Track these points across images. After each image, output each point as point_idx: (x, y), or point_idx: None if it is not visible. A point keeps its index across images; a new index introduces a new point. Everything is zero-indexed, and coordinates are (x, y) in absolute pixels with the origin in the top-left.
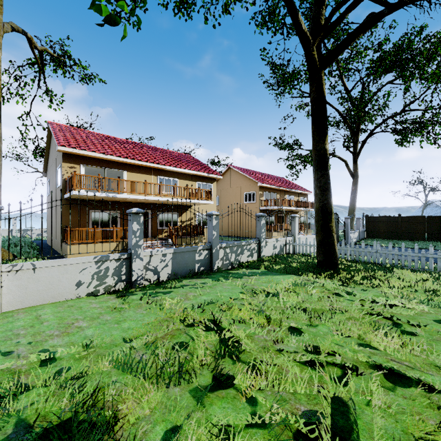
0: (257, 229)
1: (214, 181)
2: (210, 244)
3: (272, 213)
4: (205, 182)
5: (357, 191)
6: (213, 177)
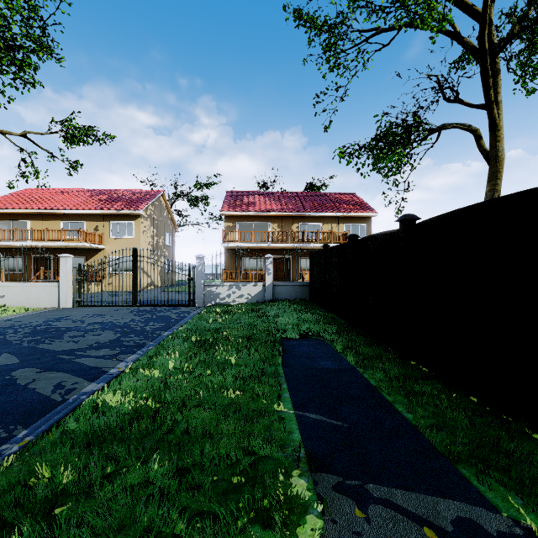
0: None
1: (138, 218)
2: None
3: (258, 254)
4: (123, 221)
5: (498, 195)
6: (130, 213)
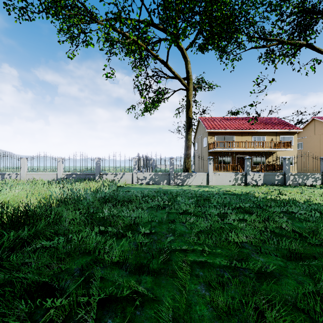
0: (321, 166)
1: (295, 134)
2: (284, 172)
3: None
4: (287, 135)
5: None
6: (293, 131)
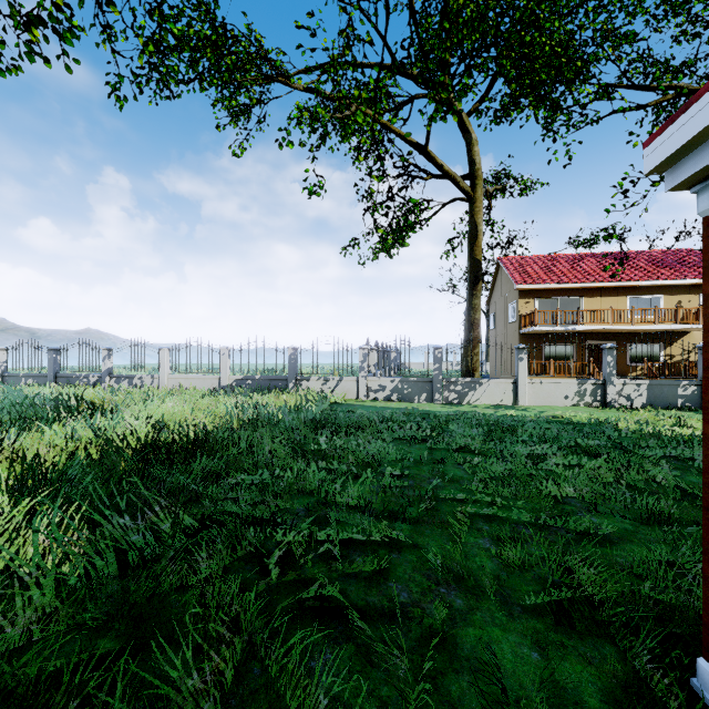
0: None
1: None
2: (700, 380)
3: None
4: None
5: None
6: None
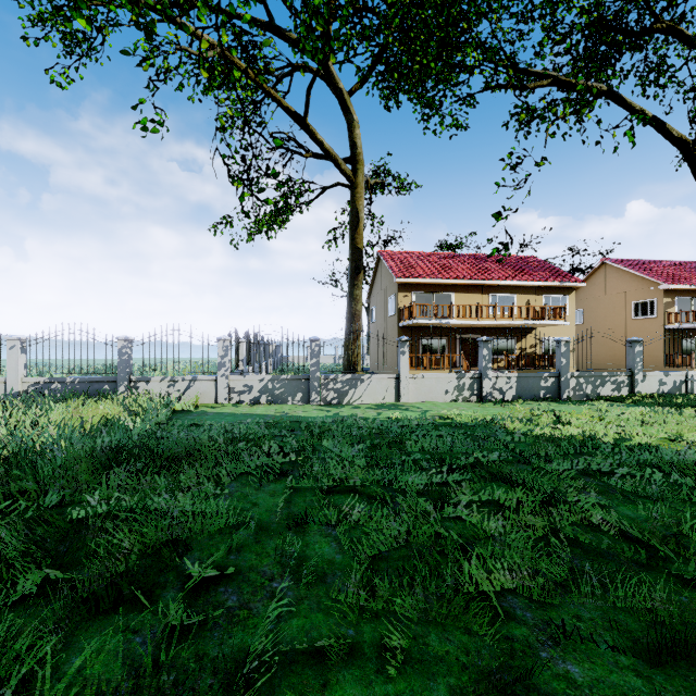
0: (628, 358)
1: (572, 291)
2: (558, 371)
3: None
4: (557, 295)
5: None
6: (569, 286)
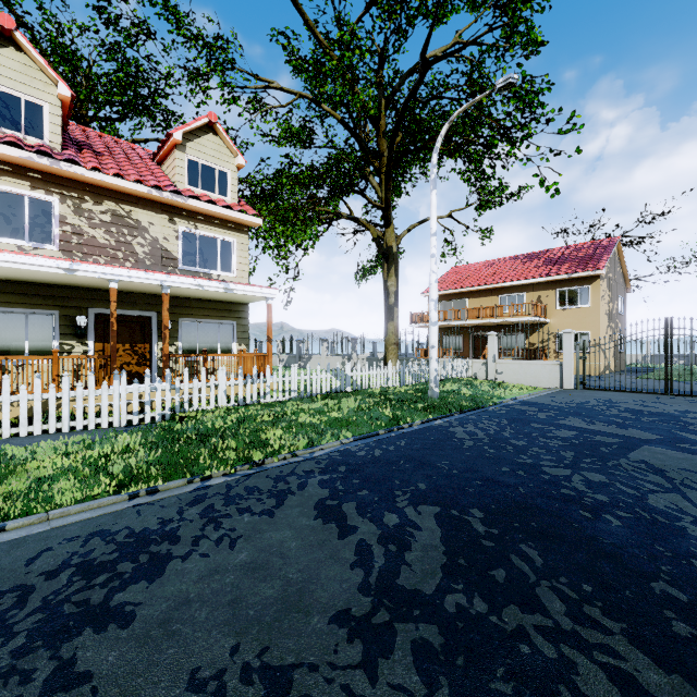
0: None
1: (595, 280)
2: None
3: None
4: (574, 286)
5: None
6: (585, 275)
